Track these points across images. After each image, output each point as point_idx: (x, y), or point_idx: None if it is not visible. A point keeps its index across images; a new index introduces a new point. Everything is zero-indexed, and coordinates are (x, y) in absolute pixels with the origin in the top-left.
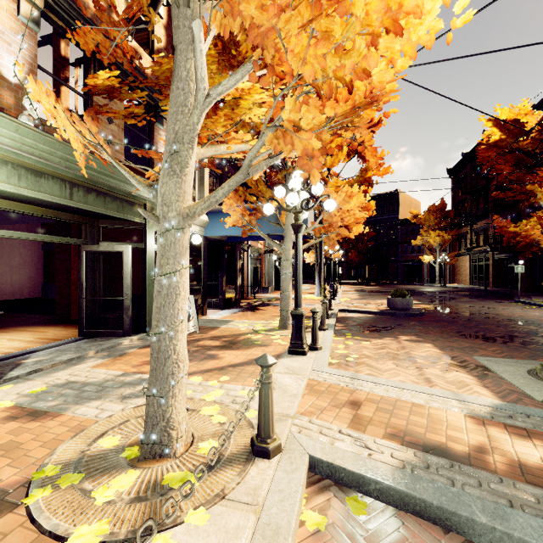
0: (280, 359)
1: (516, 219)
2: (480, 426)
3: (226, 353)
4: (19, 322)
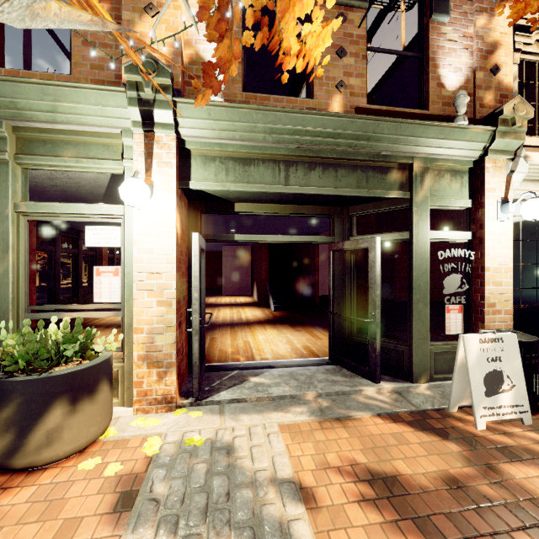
0: None
1: None
2: None
3: None
4: (319, 321)
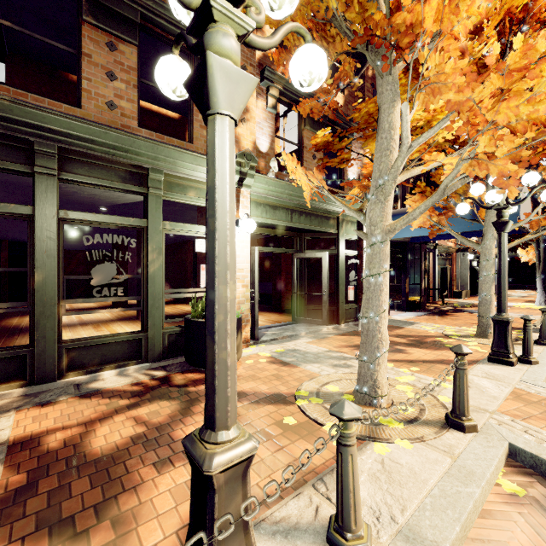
0: (477, 364)
1: None
2: None
3: (414, 350)
4: None
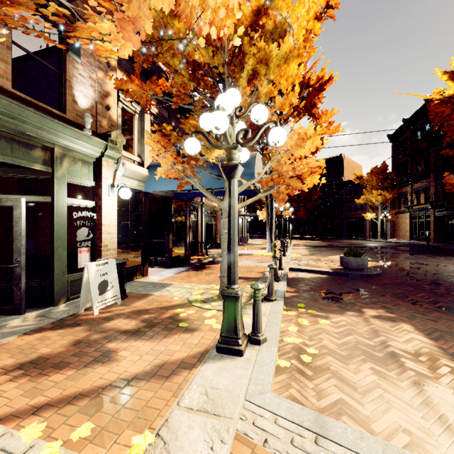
0: (202, 365)
1: None
2: None
3: (132, 347)
4: None
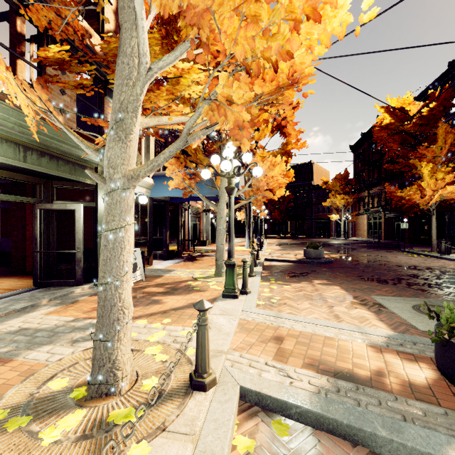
0: (215, 302)
1: (401, 186)
2: (378, 353)
3: (169, 298)
4: None
